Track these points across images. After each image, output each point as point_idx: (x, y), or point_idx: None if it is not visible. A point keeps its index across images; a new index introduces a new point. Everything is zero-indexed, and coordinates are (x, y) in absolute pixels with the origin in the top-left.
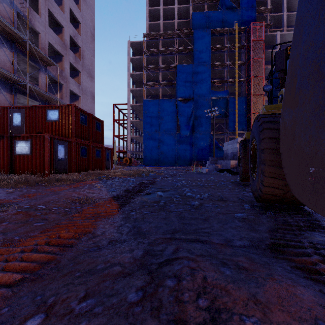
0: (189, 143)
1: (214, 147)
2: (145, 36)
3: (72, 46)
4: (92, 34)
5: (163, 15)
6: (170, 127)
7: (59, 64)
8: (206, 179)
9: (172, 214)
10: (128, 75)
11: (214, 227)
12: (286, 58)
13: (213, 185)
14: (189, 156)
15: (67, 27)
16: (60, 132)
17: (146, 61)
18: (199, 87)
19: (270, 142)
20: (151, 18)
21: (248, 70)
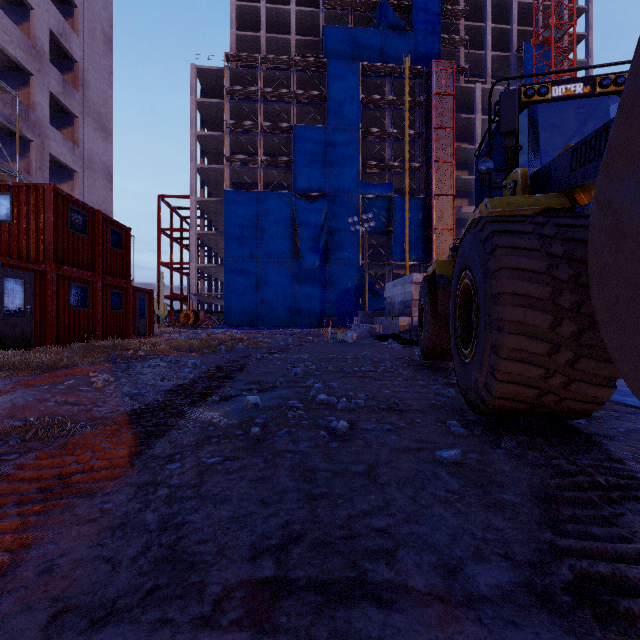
0: (318, 282)
1: (367, 290)
2: (230, 59)
3: (56, 56)
4: (107, 36)
5: (267, 23)
6: (282, 250)
7: (22, 93)
8: (355, 355)
9: (283, 463)
10: (191, 137)
11: (395, 504)
12: (518, 109)
13: (371, 369)
14: (319, 308)
15: (42, 9)
16: (14, 248)
17: (231, 110)
18: (338, 173)
19: (514, 279)
20: (242, 23)
21: (426, 148)
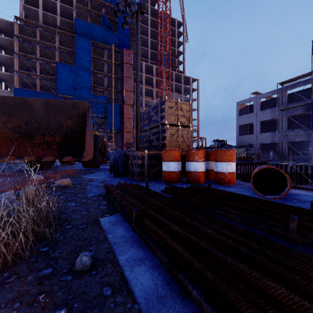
0: None
1: None
2: (18, 19)
3: None
4: None
5: (44, 4)
6: None
7: None
8: None
9: None
10: None
11: None
12: None
13: None
14: None
15: None
16: None
17: (19, 45)
18: (80, 88)
19: None
20: None
21: (122, 84)
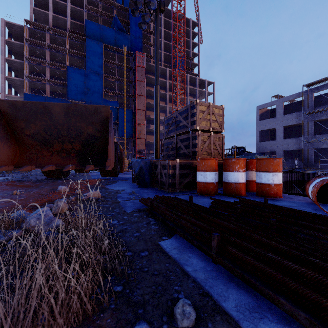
0: None
1: None
2: (28, 23)
3: None
4: None
5: (54, 7)
6: None
7: None
8: None
9: None
10: (1, 60)
11: None
12: None
13: None
14: None
15: None
16: None
17: (29, 49)
18: (91, 93)
19: None
20: (38, 2)
21: (134, 88)
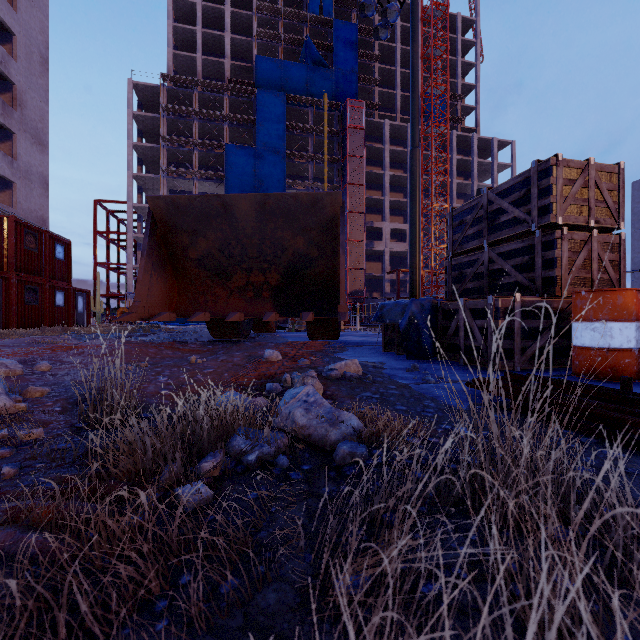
0: None
1: None
2: (166, 79)
3: None
4: (44, 58)
5: (204, 44)
6: None
7: None
8: None
9: None
10: (128, 147)
11: None
12: None
13: None
14: None
15: None
16: None
17: (168, 124)
18: (266, 189)
19: None
20: (179, 41)
21: (343, 171)
